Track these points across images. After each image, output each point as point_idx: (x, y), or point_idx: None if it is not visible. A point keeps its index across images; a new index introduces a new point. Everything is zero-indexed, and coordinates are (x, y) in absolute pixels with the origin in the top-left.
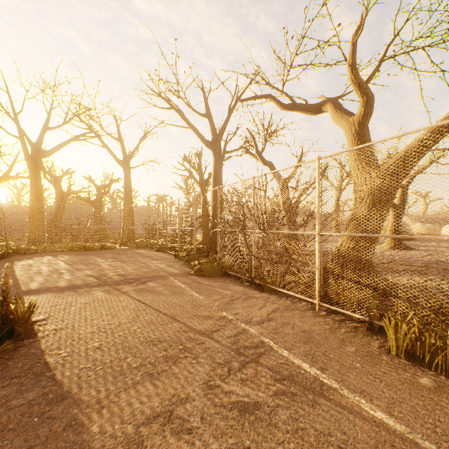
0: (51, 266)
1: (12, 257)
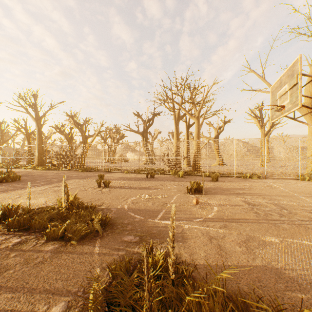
0: None
1: None
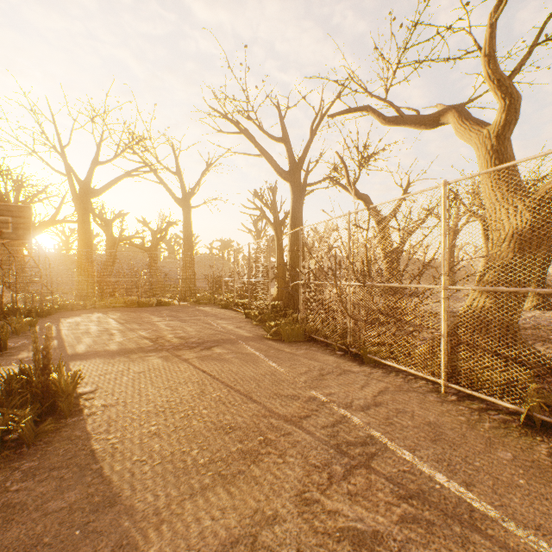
0: (101, 325)
1: (58, 314)
